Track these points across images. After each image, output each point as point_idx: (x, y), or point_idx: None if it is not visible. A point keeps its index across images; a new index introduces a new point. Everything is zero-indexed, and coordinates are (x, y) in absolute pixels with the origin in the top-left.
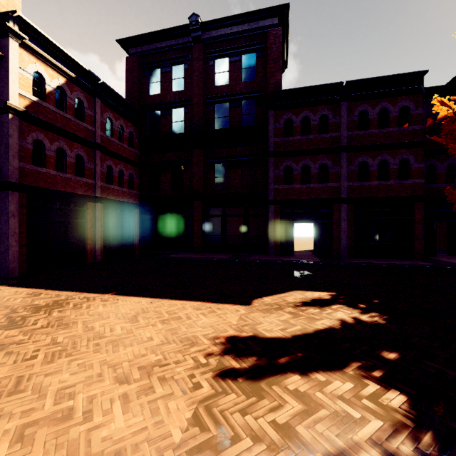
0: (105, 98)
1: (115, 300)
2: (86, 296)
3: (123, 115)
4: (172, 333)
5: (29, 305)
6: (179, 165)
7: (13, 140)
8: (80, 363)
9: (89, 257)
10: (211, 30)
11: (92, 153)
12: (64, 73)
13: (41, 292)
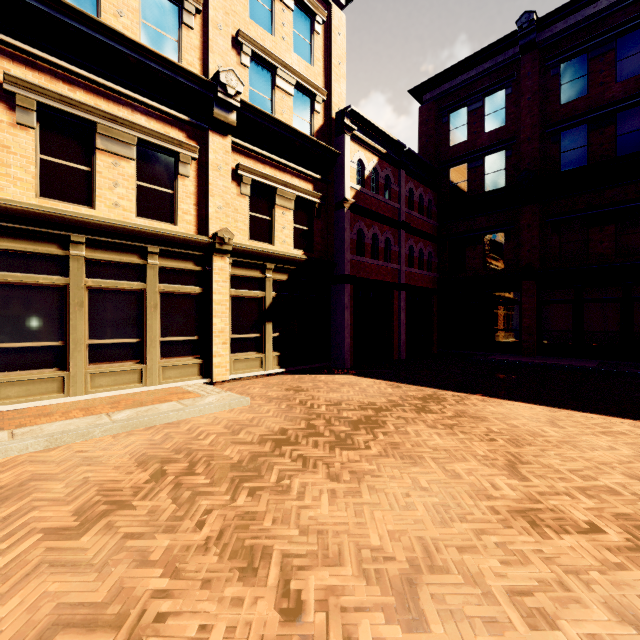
0: (408, 167)
1: (495, 402)
2: (453, 394)
3: (422, 181)
4: (639, 448)
5: (407, 395)
6: (495, 233)
7: (346, 234)
8: (555, 454)
9: (394, 353)
10: (554, 23)
11: (396, 234)
12: (377, 152)
13: (397, 385)
